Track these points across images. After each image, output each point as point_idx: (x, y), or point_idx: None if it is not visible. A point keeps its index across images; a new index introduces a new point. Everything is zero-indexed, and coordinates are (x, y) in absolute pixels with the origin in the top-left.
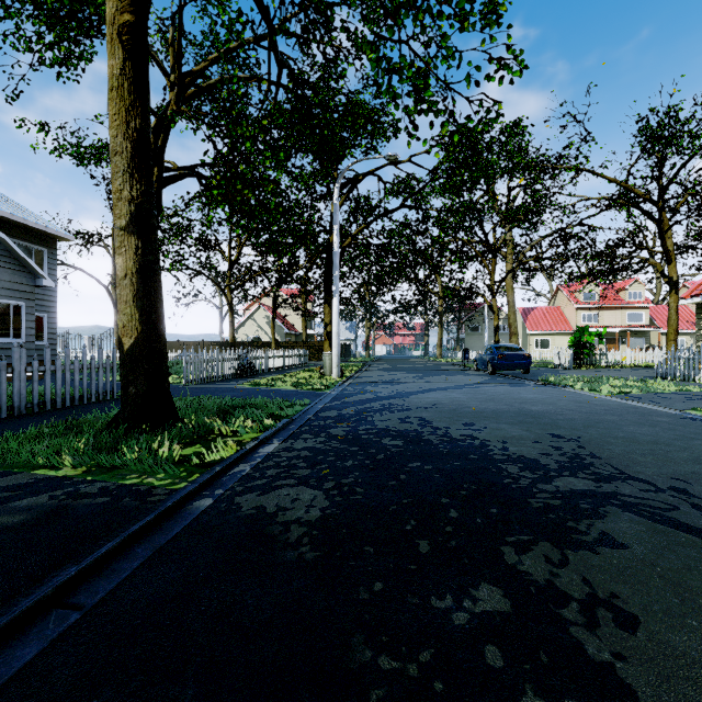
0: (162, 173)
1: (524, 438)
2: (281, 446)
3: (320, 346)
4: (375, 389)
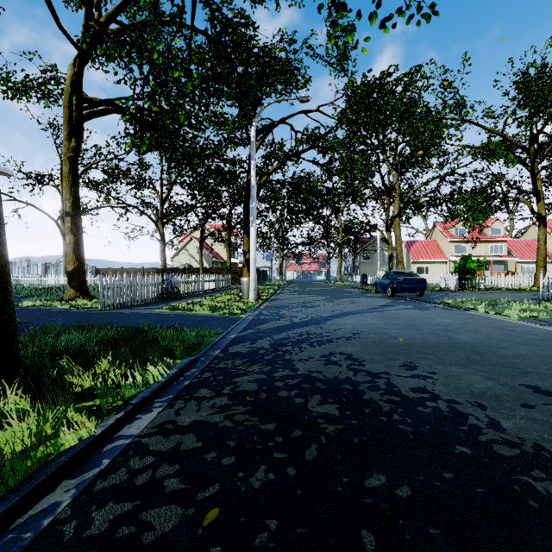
0: (82, 102)
1: (501, 395)
2: (159, 420)
3: (242, 271)
4: (290, 314)
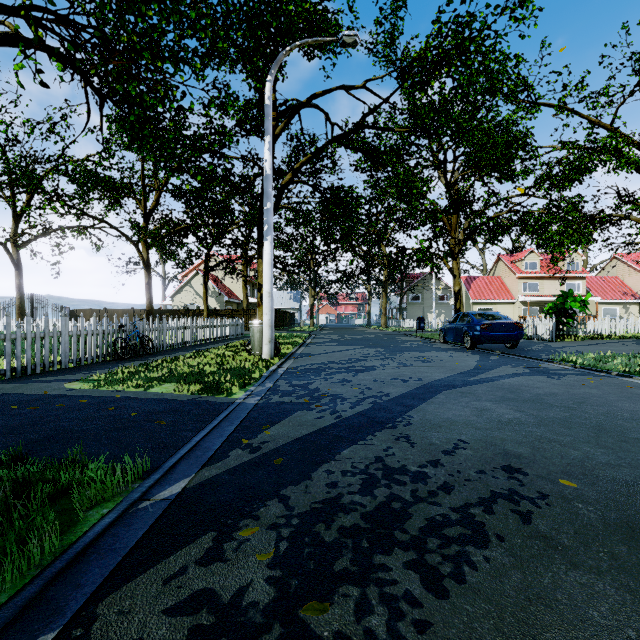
0: None
1: None
2: None
3: None
4: (330, 389)
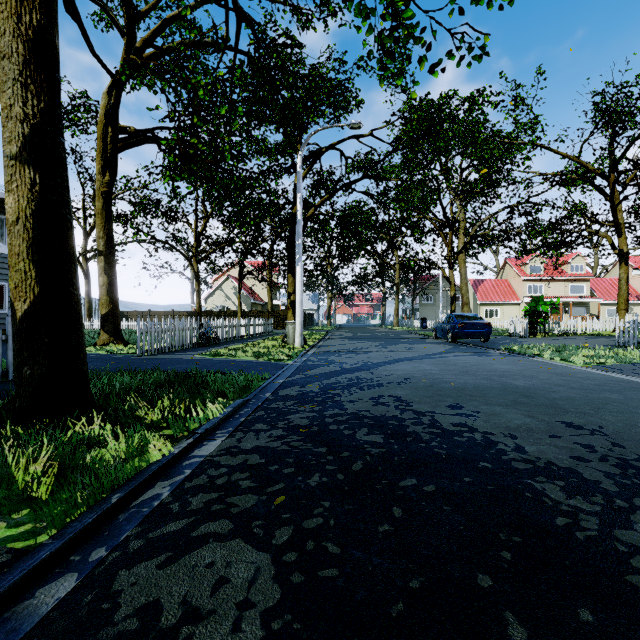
0: (117, 134)
1: (534, 429)
2: (224, 445)
3: (285, 315)
4: (340, 360)
